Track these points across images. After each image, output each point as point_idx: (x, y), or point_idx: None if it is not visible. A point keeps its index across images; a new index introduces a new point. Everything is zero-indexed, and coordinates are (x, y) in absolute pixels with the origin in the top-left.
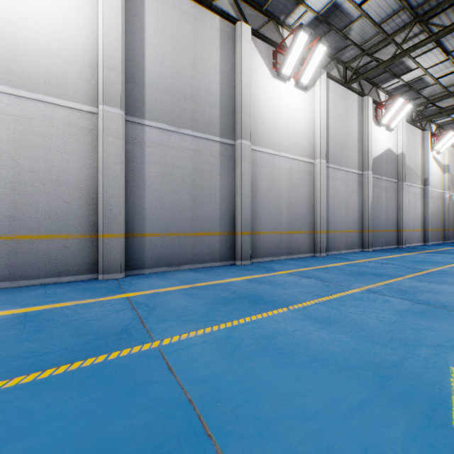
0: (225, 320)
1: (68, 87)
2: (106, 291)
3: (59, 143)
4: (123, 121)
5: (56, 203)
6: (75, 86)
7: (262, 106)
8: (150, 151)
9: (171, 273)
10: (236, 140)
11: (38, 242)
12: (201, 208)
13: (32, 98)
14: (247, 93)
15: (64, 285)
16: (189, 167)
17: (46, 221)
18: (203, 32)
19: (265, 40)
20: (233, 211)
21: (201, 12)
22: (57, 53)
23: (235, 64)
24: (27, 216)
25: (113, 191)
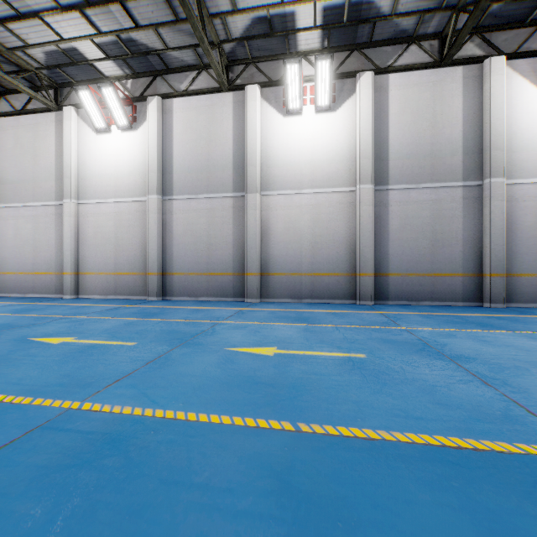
0: (450, 328)
1: (338, 179)
2: (365, 309)
3: (334, 216)
4: (373, 192)
5: (332, 254)
6: (342, 177)
7: (523, 132)
8: (393, 209)
9: (411, 306)
10: (483, 180)
11: (323, 277)
12: (441, 251)
13: (321, 192)
14: (498, 128)
15: (338, 304)
16: (428, 215)
17: (327, 265)
18: (442, 90)
19: (529, 54)
20: (479, 252)
21: (440, 73)
22: (332, 160)
23: (483, 103)
24: (318, 262)
25: (366, 243)
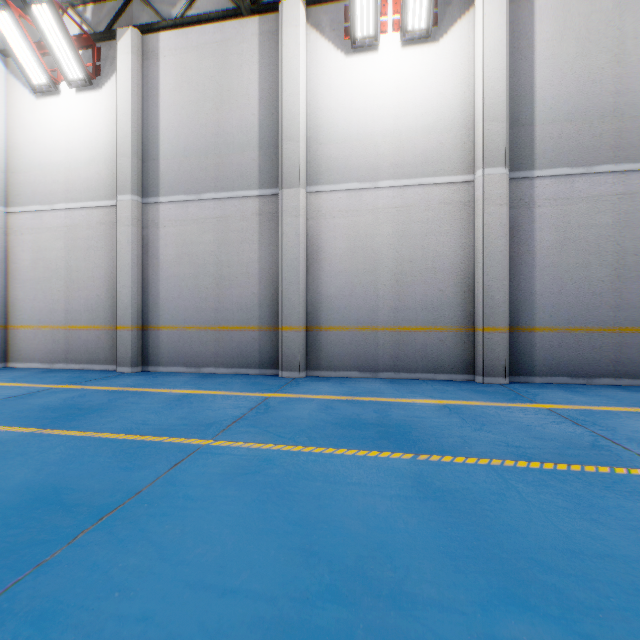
0: None
1: (443, 161)
2: (506, 397)
3: (435, 226)
4: (507, 181)
5: (431, 293)
6: (450, 157)
7: None
8: (542, 212)
9: (580, 387)
10: None
11: (416, 334)
12: (633, 287)
13: (411, 184)
14: None
15: (444, 383)
16: (608, 223)
17: (422, 312)
18: None
19: None
20: None
21: None
22: (432, 128)
23: None
24: (406, 307)
25: (494, 274)
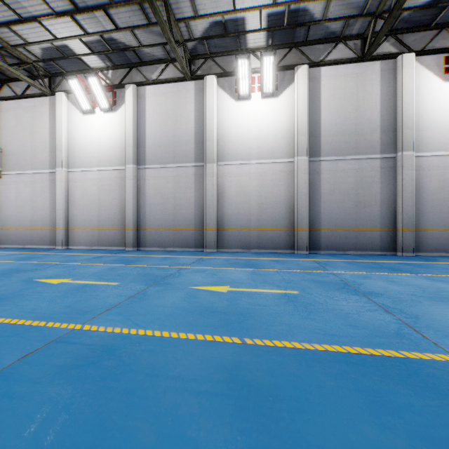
0: (367, 272)
1: (280, 152)
2: (301, 257)
3: (276, 182)
4: (308, 162)
5: (275, 212)
6: (283, 150)
7: (428, 114)
8: (324, 176)
9: (338, 255)
10: (397, 153)
11: (268, 231)
12: (363, 210)
13: (266, 162)
14: (408, 111)
15: (280, 254)
16: (353, 181)
17: (271, 221)
18: (364, 80)
19: (433, 52)
20: (393, 211)
21: (362, 66)
22: (275, 136)
23: (396, 91)
24: (264, 219)
25: (302, 204)
